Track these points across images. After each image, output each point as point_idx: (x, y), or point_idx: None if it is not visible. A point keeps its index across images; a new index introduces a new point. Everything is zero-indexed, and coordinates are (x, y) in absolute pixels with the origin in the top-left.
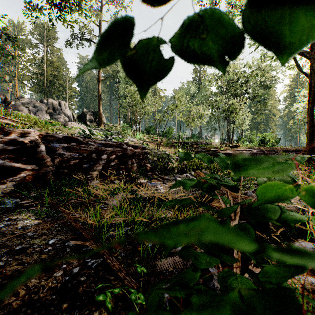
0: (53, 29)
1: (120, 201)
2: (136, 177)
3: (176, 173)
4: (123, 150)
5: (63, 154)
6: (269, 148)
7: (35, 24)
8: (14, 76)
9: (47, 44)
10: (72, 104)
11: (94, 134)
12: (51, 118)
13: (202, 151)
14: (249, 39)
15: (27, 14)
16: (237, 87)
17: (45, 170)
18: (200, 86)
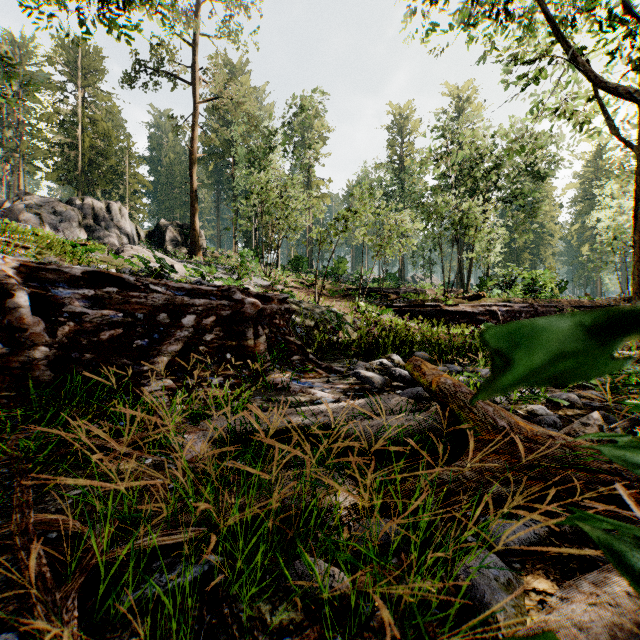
0: (97, 52)
1: (214, 439)
2: (263, 369)
3: (357, 357)
4: (234, 305)
5: (81, 314)
6: (546, 301)
7: (57, 42)
8: (13, 150)
9: (85, 84)
10: (136, 209)
11: (168, 268)
12: (91, 237)
13: (408, 307)
14: (506, 72)
15: (29, 7)
16: (479, 175)
17: (26, 356)
18: (402, 174)
